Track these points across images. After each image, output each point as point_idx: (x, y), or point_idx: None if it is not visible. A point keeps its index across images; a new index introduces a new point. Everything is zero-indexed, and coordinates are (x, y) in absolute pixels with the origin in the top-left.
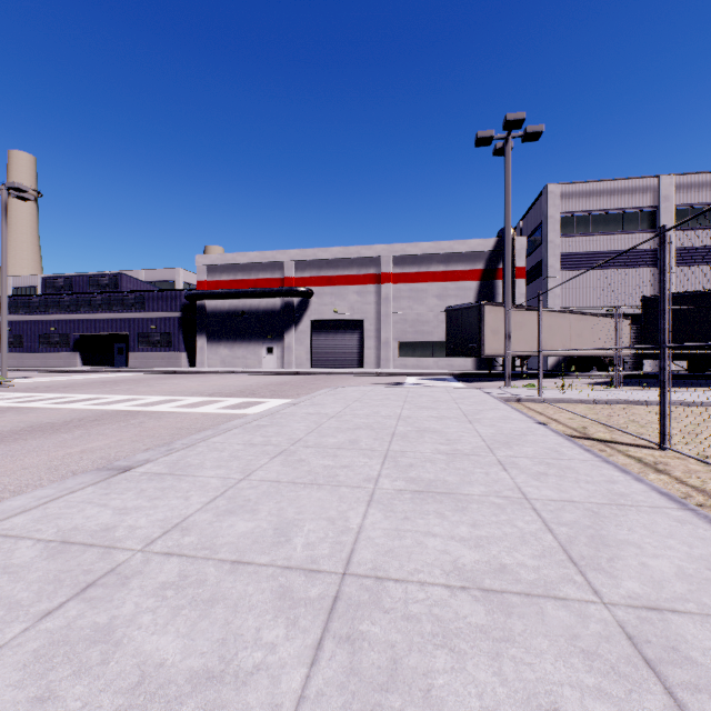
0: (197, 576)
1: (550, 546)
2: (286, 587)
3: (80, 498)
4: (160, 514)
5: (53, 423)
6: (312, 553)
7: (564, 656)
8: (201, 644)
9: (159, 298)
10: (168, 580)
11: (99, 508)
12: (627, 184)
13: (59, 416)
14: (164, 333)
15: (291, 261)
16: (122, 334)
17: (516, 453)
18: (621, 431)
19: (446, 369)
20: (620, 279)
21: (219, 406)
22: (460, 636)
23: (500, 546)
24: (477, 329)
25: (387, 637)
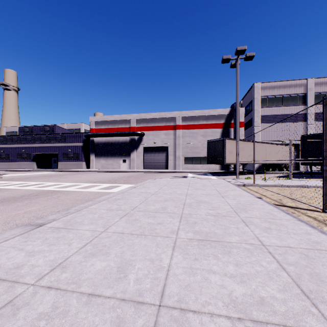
0: (63, 307)
1: (287, 281)
2: (121, 317)
3: (9, 244)
4: (52, 256)
5: (15, 197)
6: (139, 287)
7: None
8: None
9: (72, 136)
10: (44, 311)
11: (18, 251)
12: (292, 83)
13: (19, 193)
14: (75, 153)
15: (134, 119)
16: (55, 153)
17: (250, 215)
18: (300, 202)
19: (206, 170)
20: (289, 127)
21: (98, 188)
22: None
23: (256, 281)
24: (222, 151)
25: None
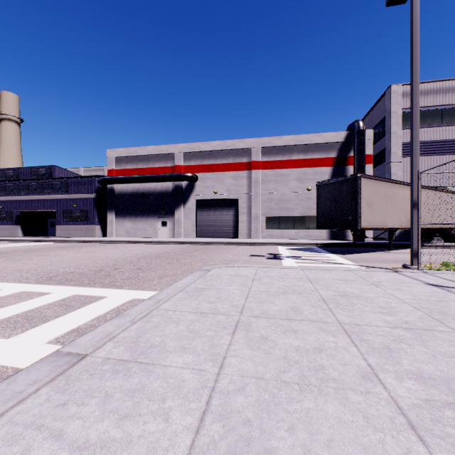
0: None
1: None
2: None
3: None
4: None
5: None
6: None
7: None
8: None
9: (79, 183)
10: None
11: None
12: None
13: None
14: (83, 210)
15: (180, 153)
16: (53, 211)
17: None
18: None
19: (304, 238)
20: (454, 163)
21: None
22: None
23: None
24: (352, 201)
25: None
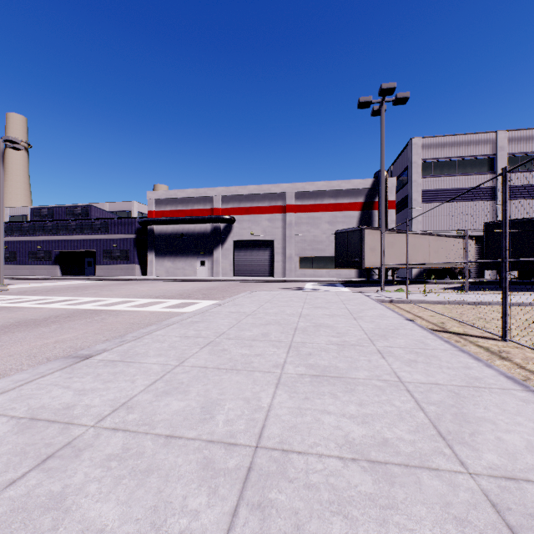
0: (137, 448)
1: (422, 422)
2: (209, 458)
3: (49, 381)
4: (111, 395)
5: (36, 319)
6: (231, 429)
7: (440, 522)
8: (137, 511)
9: (119, 224)
10: (113, 452)
11: (63, 389)
12: (472, 138)
13: (40, 313)
14: (123, 250)
15: (218, 196)
16: (91, 251)
17: (391, 344)
18: (471, 326)
19: (335, 277)
20: (467, 209)
21: (163, 305)
22: (352, 503)
23: (382, 422)
24: (359, 247)
25: (291, 504)
